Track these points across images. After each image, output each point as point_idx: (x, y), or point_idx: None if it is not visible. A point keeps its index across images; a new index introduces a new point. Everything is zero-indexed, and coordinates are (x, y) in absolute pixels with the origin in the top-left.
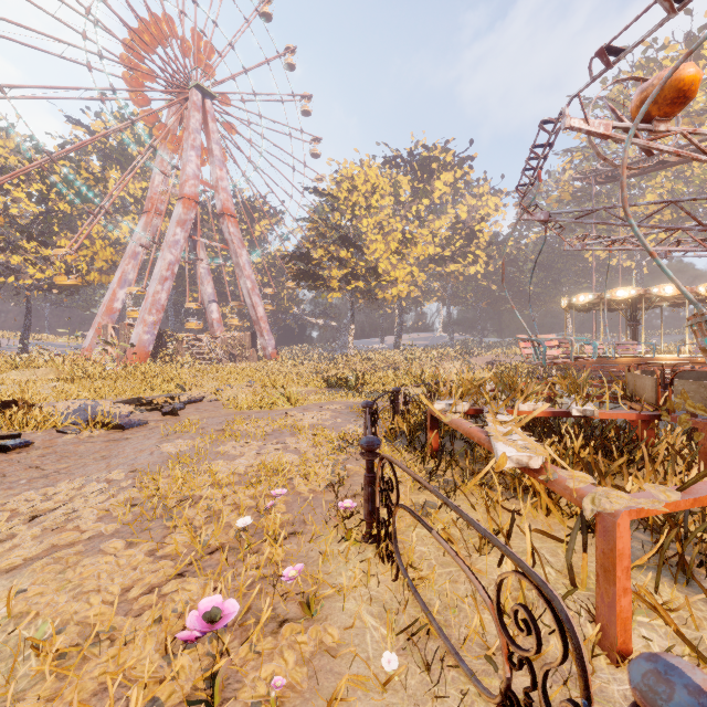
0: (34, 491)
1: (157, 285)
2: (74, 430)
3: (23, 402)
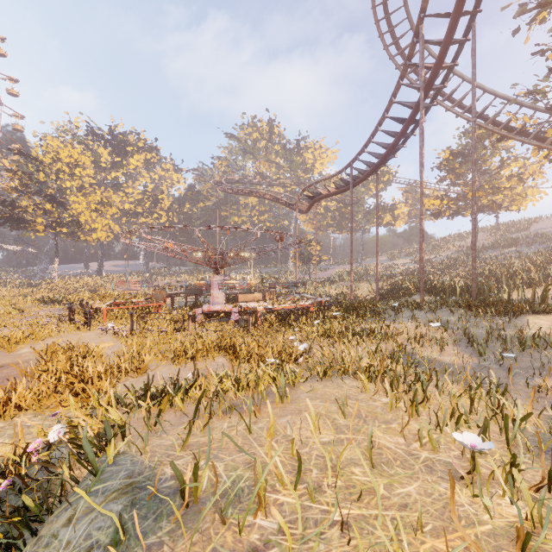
0: None
1: None
2: None
3: None
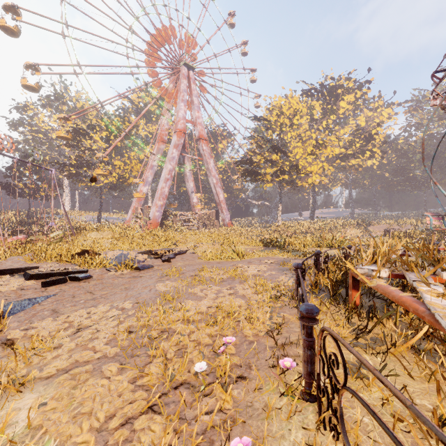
0: (86, 308)
1: (163, 183)
2: (114, 269)
3: (92, 251)
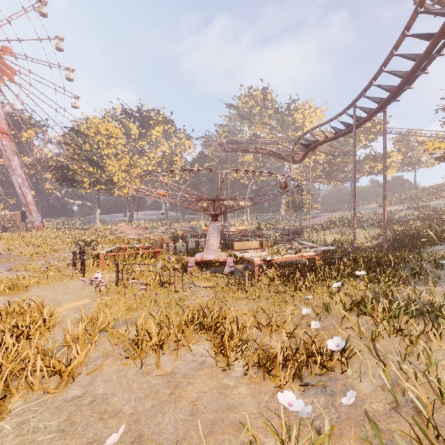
0: None
1: None
2: None
3: None
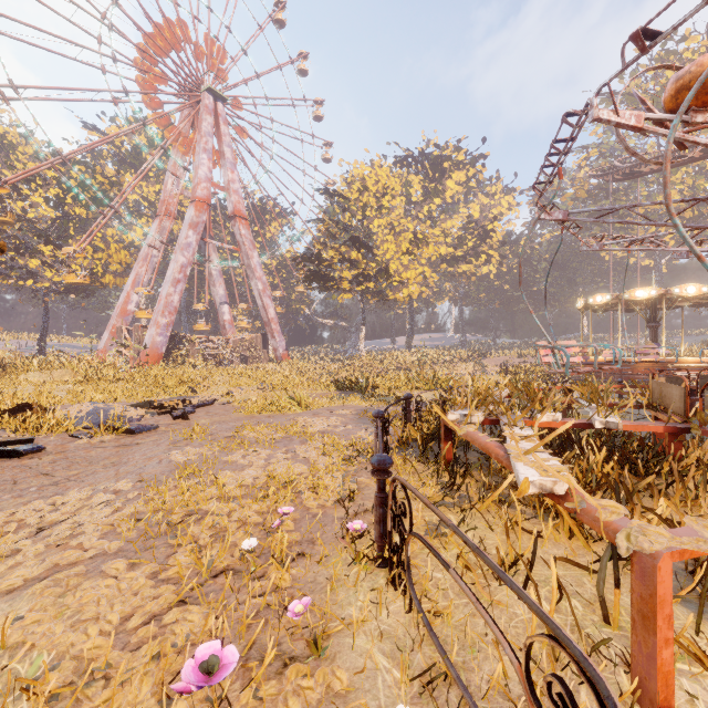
0: (44, 499)
1: (170, 287)
2: (86, 434)
3: (38, 406)
